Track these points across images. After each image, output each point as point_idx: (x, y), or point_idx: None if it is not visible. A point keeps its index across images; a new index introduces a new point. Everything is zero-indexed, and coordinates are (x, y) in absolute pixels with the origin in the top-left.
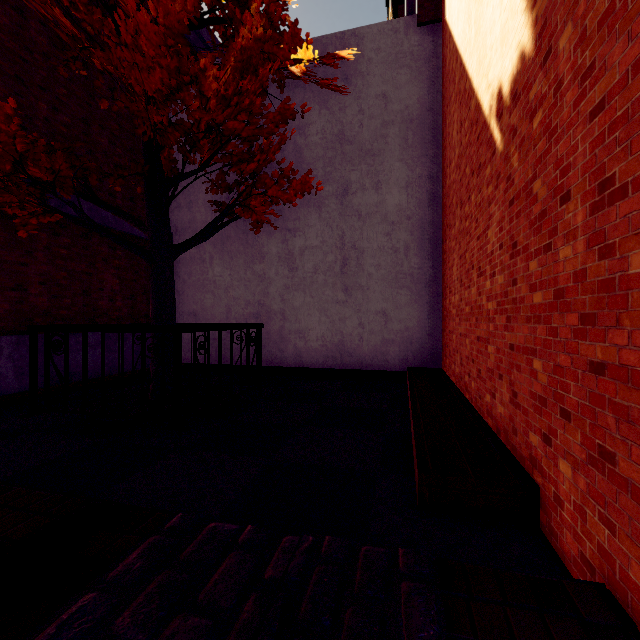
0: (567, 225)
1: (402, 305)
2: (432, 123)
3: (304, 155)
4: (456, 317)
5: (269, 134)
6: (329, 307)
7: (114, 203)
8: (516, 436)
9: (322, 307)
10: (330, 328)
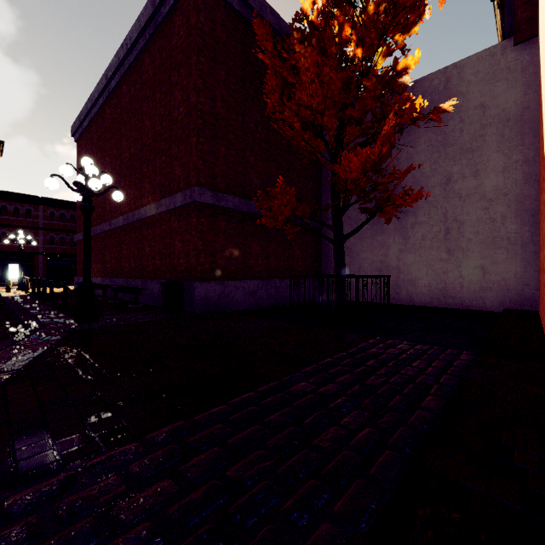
0: None
1: (499, 261)
2: (528, 118)
3: (414, 160)
4: (540, 271)
5: (400, 178)
6: (434, 264)
7: None
8: None
9: (429, 264)
10: (435, 278)
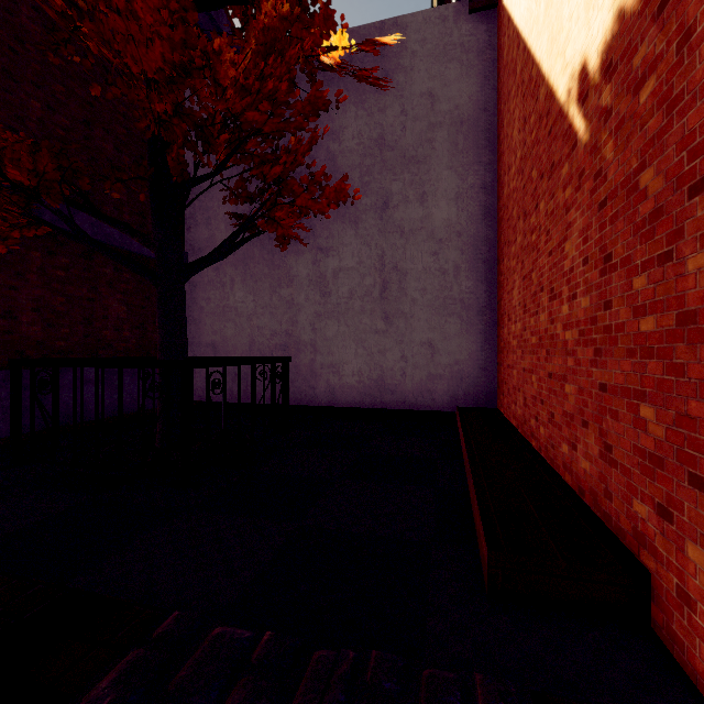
0: (702, 224)
1: (451, 335)
2: (486, 125)
3: (338, 163)
4: (518, 349)
5: (297, 129)
6: (367, 337)
7: (120, 218)
8: (610, 501)
9: (359, 337)
10: (368, 362)
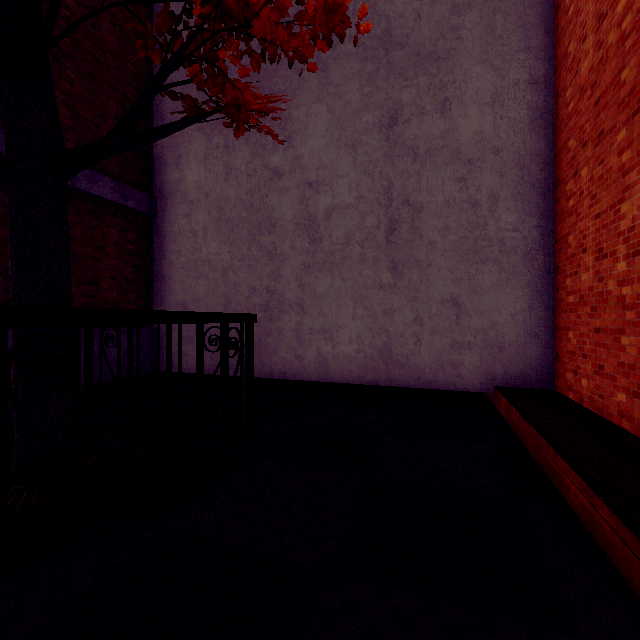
0: None
1: (485, 289)
2: None
3: (331, 73)
4: None
5: None
6: (368, 294)
7: None
8: None
9: (358, 294)
10: (370, 325)
